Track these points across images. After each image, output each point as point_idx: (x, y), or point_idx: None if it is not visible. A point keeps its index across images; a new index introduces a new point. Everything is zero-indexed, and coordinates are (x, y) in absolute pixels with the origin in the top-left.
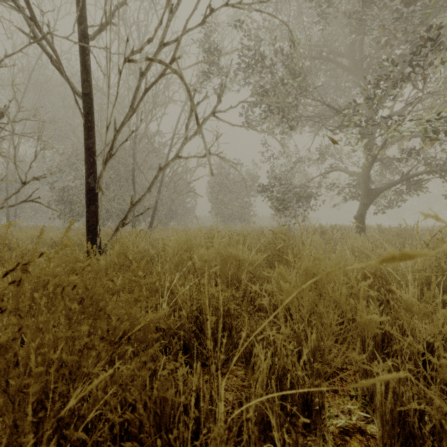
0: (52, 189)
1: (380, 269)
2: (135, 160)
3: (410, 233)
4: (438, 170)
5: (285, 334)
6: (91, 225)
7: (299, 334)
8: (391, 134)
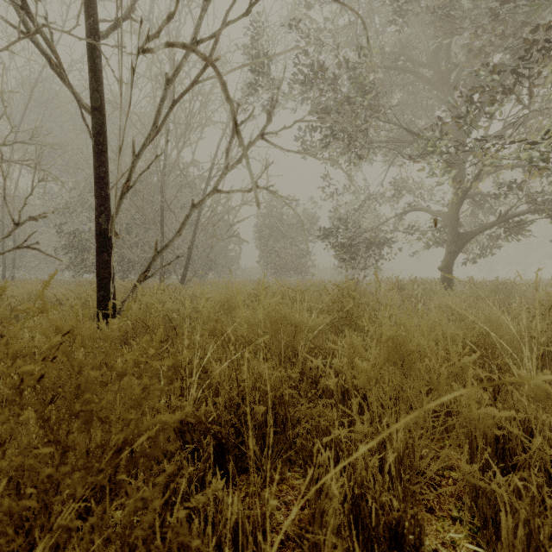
0: (59, 233)
1: (483, 337)
2: (164, 197)
3: (510, 288)
4: (546, 209)
5: (360, 432)
6: (102, 278)
7: (381, 431)
8: (488, 162)
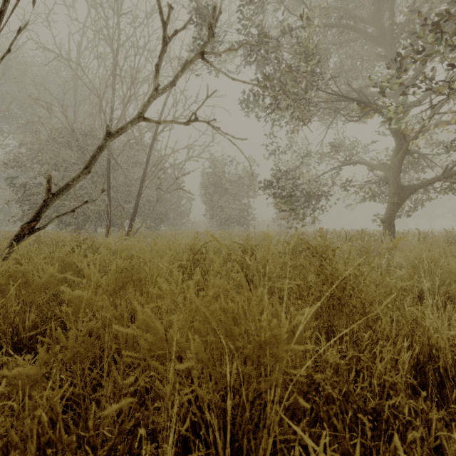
0: (14, 187)
1: None
2: (110, 150)
3: None
4: None
5: None
6: None
7: None
8: None
